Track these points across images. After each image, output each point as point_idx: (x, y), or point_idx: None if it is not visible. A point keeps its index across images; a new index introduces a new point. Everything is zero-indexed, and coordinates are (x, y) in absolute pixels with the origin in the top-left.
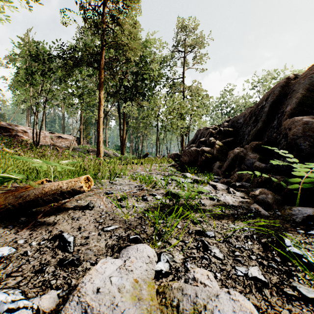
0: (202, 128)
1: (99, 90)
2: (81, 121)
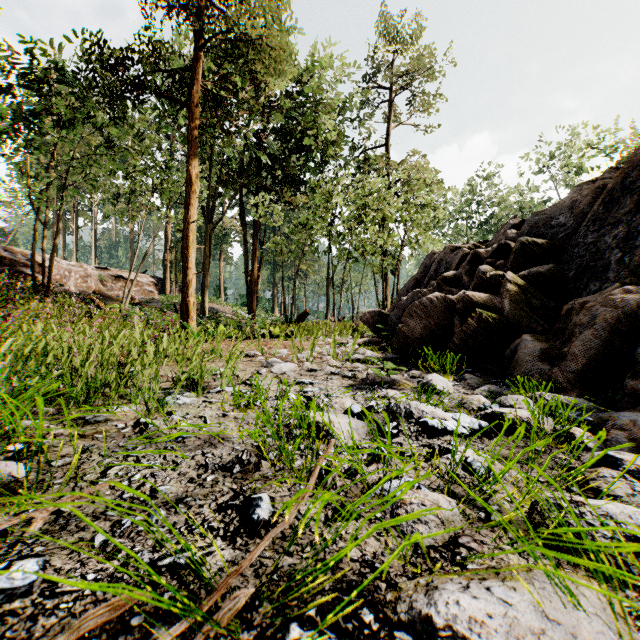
0: (439, 251)
1: (188, 155)
2: (167, 245)
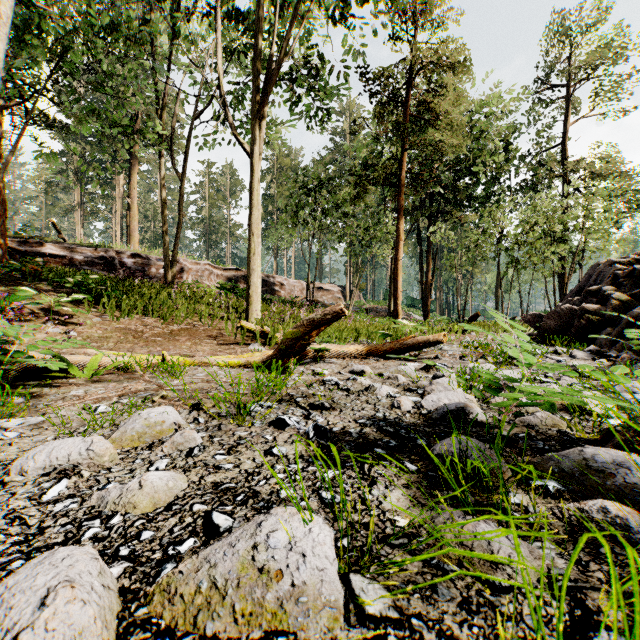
0: (603, 262)
1: (397, 218)
2: (350, 260)
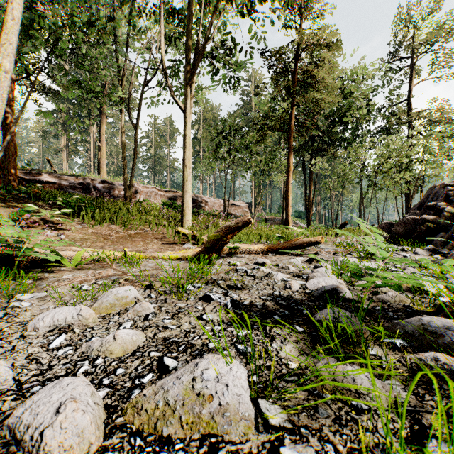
0: (438, 184)
1: (288, 154)
2: (254, 184)
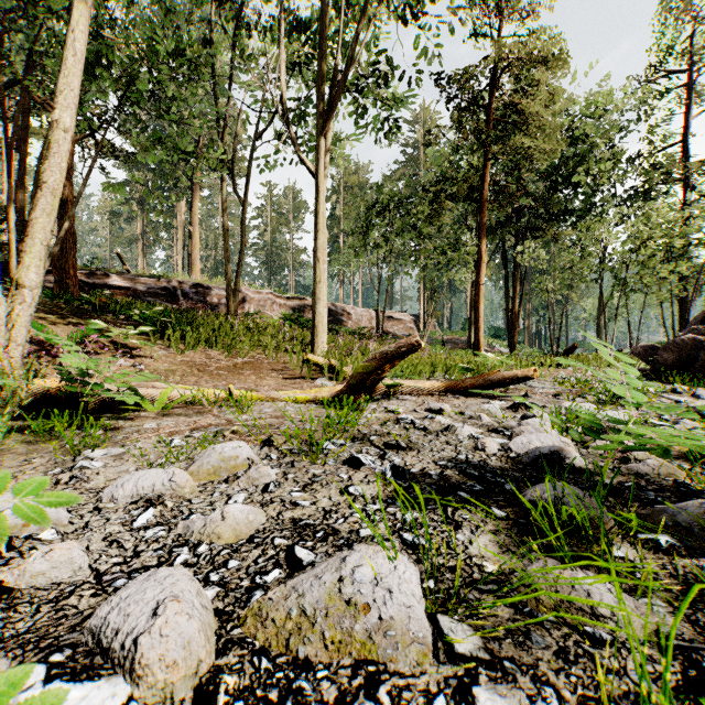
0: None
1: (478, 237)
2: (424, 286)
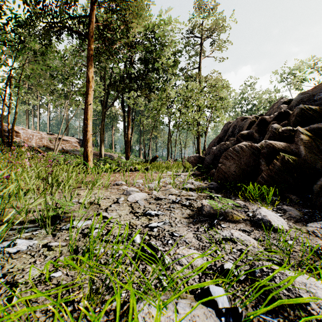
0: (232, 121)
1: (87, 65)
2: None
